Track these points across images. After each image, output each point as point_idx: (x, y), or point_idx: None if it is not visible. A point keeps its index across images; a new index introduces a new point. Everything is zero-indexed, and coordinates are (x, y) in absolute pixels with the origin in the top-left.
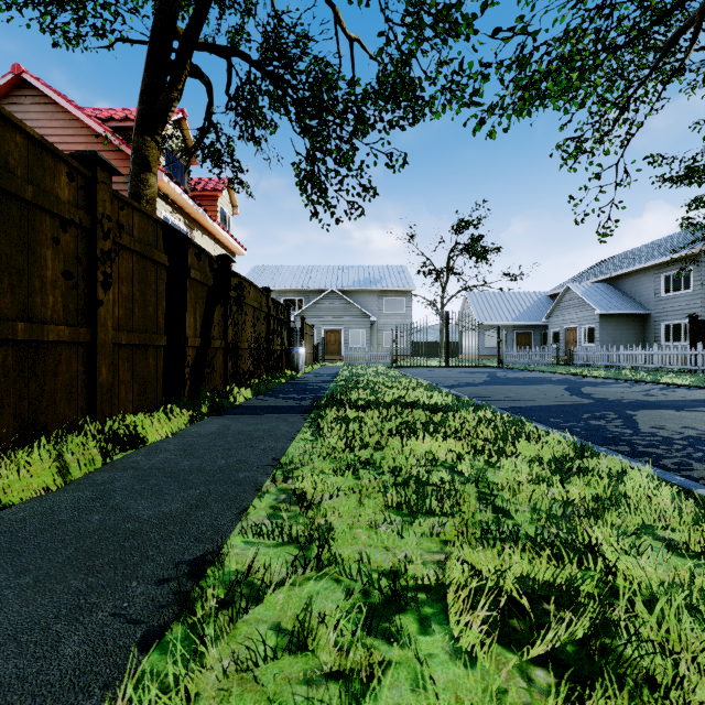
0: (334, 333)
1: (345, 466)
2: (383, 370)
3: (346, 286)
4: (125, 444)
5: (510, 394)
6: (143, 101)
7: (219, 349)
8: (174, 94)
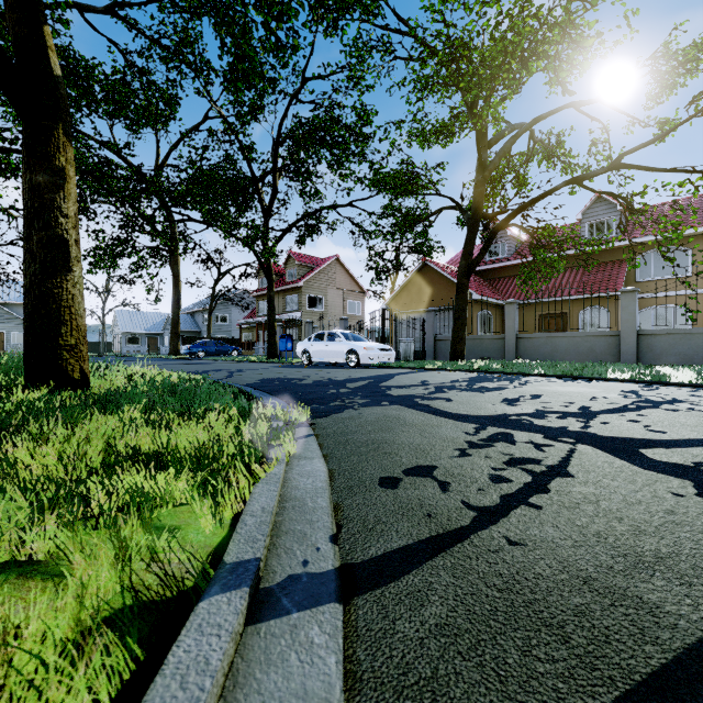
0: None
1: None
2: None
3: (8, 301)
4: None
5: None
6: None
7: None
8: None
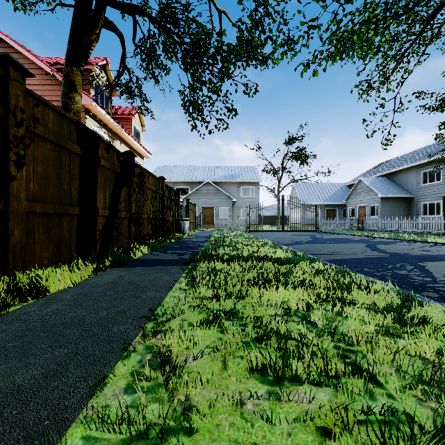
0: (209, 209)
1: (211, 317)
2: (241, 233)
3: (217, 179)
4: (26, 295)
5: (329, 250)
6: (71, 42)
7: (125, 218)
8: (93, 36)
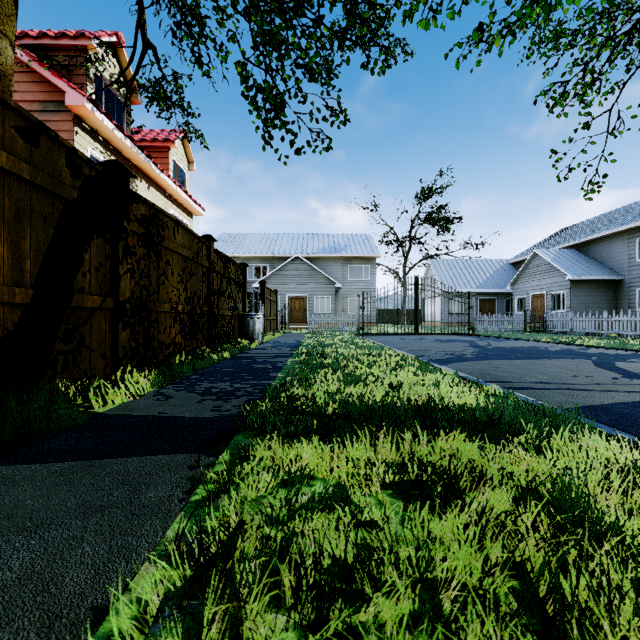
0: (298, 299)
1: None
2: (351, 338)
3: (311, 253)
4: None
5: (540, 377)
6: None
7: (100, 311)
8: None
